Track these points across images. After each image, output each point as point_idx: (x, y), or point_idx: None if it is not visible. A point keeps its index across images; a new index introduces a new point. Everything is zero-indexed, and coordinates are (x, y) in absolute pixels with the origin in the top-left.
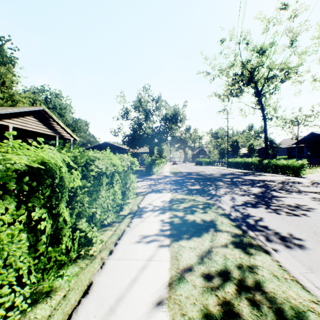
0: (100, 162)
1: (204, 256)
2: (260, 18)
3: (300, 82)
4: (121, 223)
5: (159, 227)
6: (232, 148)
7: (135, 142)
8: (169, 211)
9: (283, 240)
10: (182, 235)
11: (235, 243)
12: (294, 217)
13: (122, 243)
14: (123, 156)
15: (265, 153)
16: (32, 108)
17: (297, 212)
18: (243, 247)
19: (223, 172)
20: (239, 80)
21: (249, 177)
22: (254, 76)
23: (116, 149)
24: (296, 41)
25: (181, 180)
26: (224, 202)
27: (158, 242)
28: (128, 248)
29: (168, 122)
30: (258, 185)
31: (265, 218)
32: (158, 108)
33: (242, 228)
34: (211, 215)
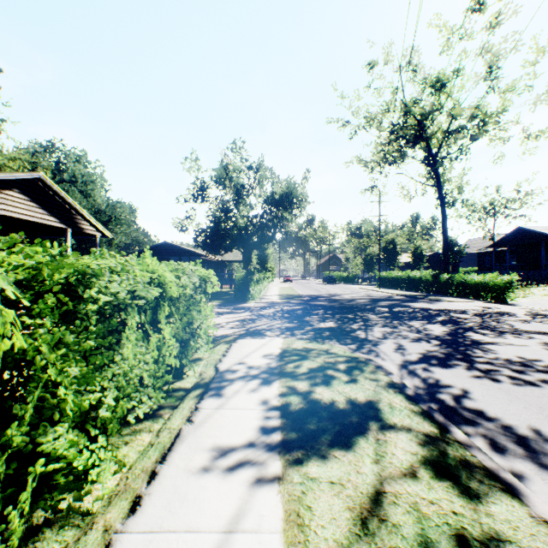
0: (115, 279)
1: (368, 512)
2: (438, 26)
3: (503, 140)
4: (175, 411)
5: (257, 422)
6: (386, 253)
7: (217, 242)
8: (280, 380)
9: (529, 450)
10: (310, 443)
11: (433, 464)
12: (530, 389)
13: (169, 472)
14: (185, 266)
15: (444, 262)
16: (16, 175)
17: (530, 376)
18: (454, 478)
19: (372, 296)
20: (399, 136)
21: (420, 305)
22: (426, 129)
23: (184, 255)
24: (498, 68)
25: (301, 310)
26: (385, 355)
27: (254, 466)
28: (181, 490)
29: (276, 207)
30: (439, 319)
31: (473, 392)
32: (259, 182)
33: (437, 421)
34: (367, 388)
